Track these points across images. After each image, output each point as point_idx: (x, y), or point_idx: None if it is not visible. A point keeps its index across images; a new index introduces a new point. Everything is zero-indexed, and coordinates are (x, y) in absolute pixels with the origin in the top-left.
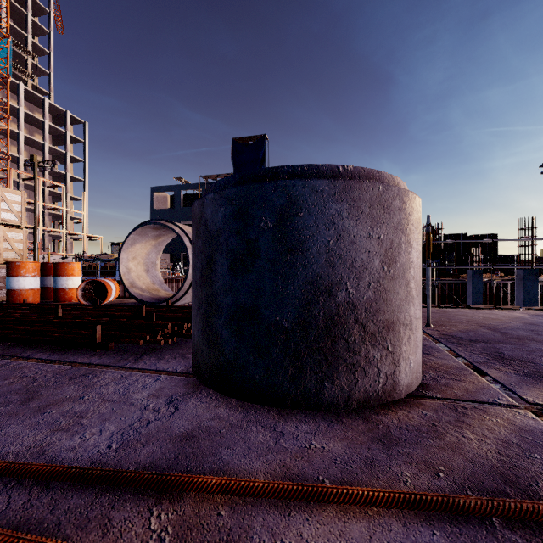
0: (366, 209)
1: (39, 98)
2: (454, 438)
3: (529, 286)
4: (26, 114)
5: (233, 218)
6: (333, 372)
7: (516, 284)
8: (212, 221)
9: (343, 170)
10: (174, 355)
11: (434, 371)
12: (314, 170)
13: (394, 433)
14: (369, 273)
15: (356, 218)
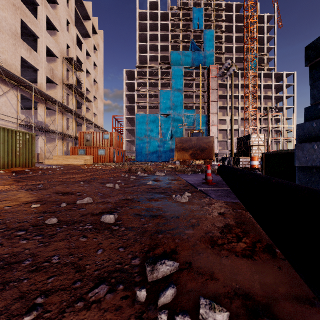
0: None
1: (269, 74)
2: None
3: None
4: (263, 84)
5: None
6: None
7: None
8: None
9: None
10: None
11: None
12: None
13: None
14: None
15: None
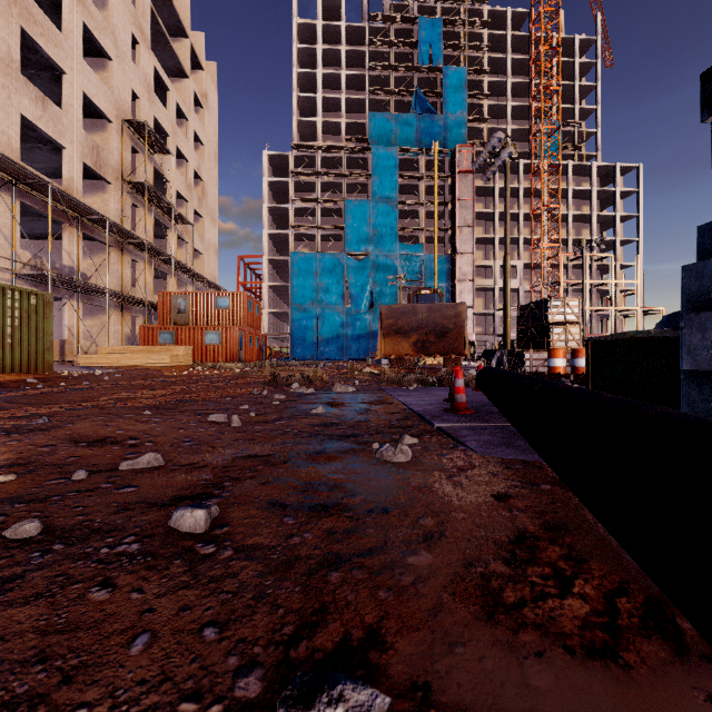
0: None
1: (585, 167)
2: None
3: None
4: (573, 190)
5: None
6: None
7: None
8: None
9: None
10: None
11: None
12: None
13: None
14: None
15: None
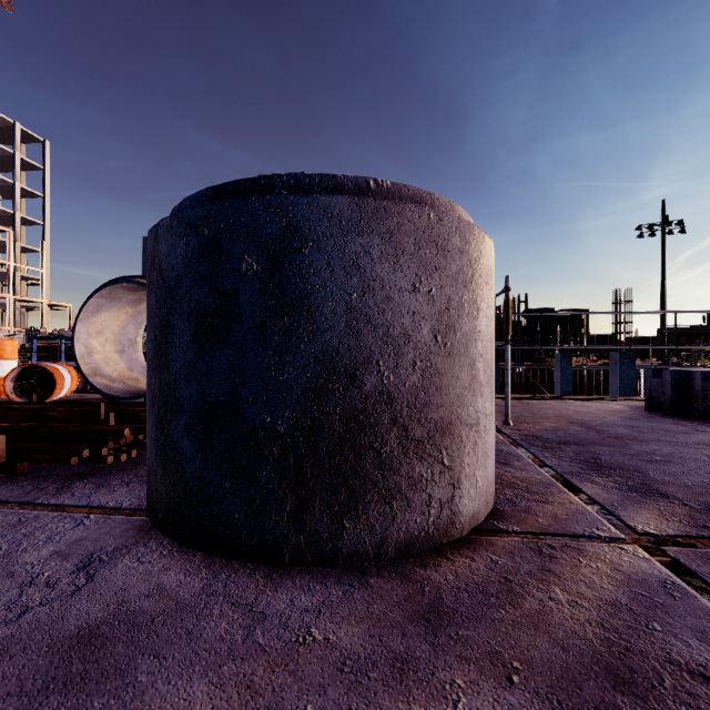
0: (410, 248)
1: None
2: (537, 602)
3: (624, 372)
4: None
5: (199, 256)
6: (357, 502)
7: (610, 370)
8: (168, 263)
9: (375, 187)
10: (128, 478)
11: (512, 489)
12: (329, 182)
13: (446, 601)
14: (414, 347)
15: (394, 260)
